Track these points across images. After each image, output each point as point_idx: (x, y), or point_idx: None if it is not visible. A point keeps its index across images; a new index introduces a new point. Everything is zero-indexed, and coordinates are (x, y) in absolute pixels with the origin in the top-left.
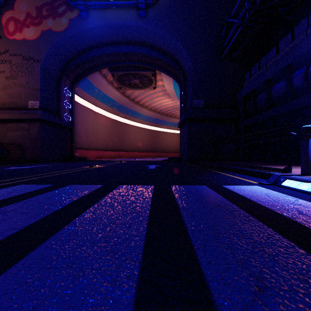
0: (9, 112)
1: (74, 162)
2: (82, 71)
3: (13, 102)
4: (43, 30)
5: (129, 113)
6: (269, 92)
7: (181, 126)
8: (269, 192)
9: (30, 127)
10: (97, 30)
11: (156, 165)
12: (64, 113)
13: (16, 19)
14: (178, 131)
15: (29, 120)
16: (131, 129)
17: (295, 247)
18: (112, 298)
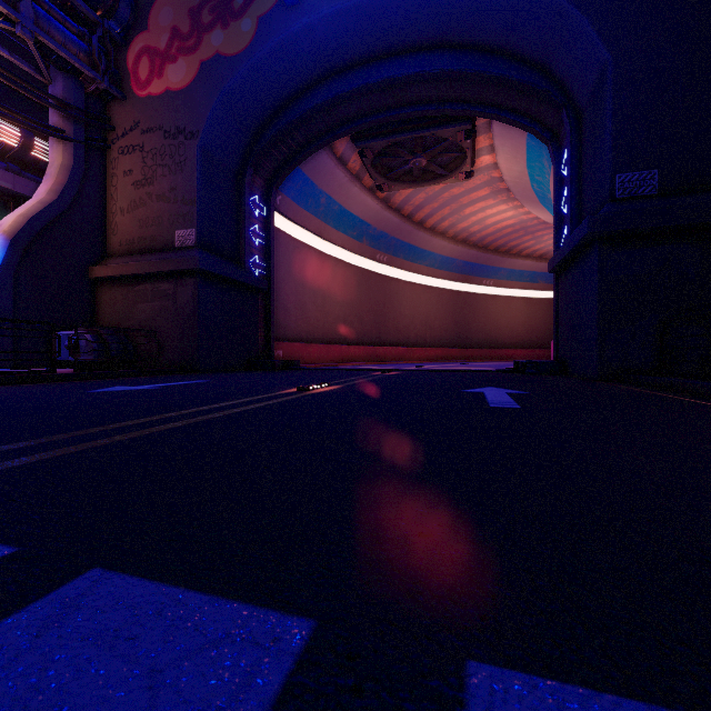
0: (139, 258)
1: (269, 373)
2: (290, 151)
3: (147, 237)
4: (202, 61)
5: (400, 252)
6: None
7: (564, 265)
8: None
9: (177, 289)
10: (324, 31)
11: (501, 388)
12: (252, 256)
13: (153, 49)
14: (525, 292)
15: (175, 275)
16: (404, 290)
17: None
18: None
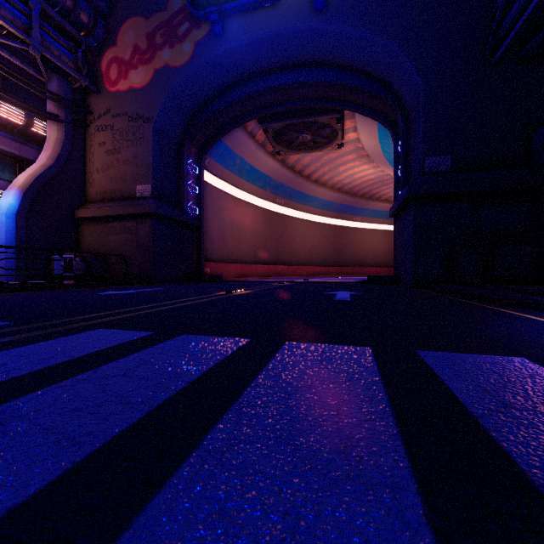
0: (110, 204)
1: (202, 284)
2: (215, 129)
3: (116, 190)
4: (156, 69)
5: (293, 197)
6: None
7: (397, 213)
8: None
9: (138, 226)
10: (240, 53)
11: (349, 291)
12: (188, 202)
13: (120, 59)
14: (384, 226)
15: (137, 216)
16: (296, 224)
17: None
18: None
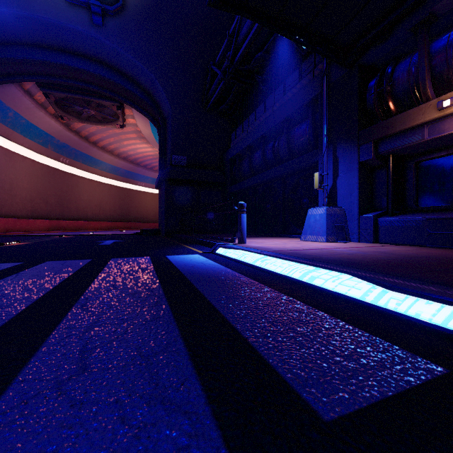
0: None
1: None
2: None
3: None
4: None
5: (79, 158)
6: (250, 159)
7: (159, 187)
8: (198, 258)
9: None
10: (14, 20)
11: (116, 240)
12: None
13: None
14: None
15: None
16: (83, 183)
17: (156, 278)
18: (26, 299)
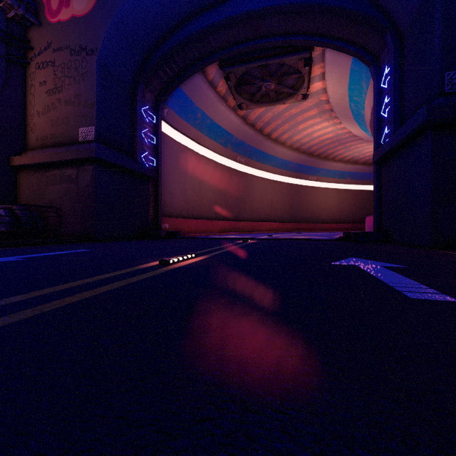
0: (50, 150)
1: (153, 241)
2: (173, 73)
3: (57, 134)
4: None
5: (253, 156)
6: None
7: (388, 155)
8: None
9: (79, 174)
10: None
11: (367, 259)
12: (144, 152)
13: None
14: (337, 185)
15: (77, 163)
16: (256, 182)
17: None
18: None
